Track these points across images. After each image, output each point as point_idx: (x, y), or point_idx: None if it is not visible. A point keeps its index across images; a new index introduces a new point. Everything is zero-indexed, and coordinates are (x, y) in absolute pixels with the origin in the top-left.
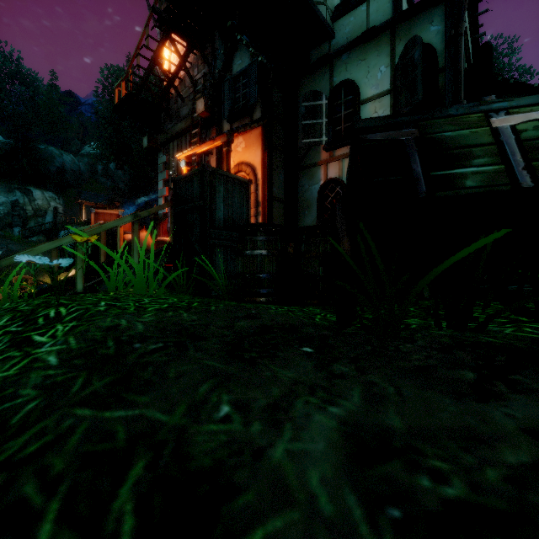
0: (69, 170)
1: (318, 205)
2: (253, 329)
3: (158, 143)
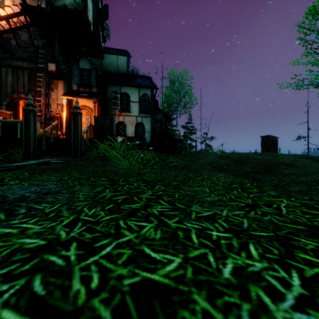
0: None
1: (116, 129)
2: None
3: None
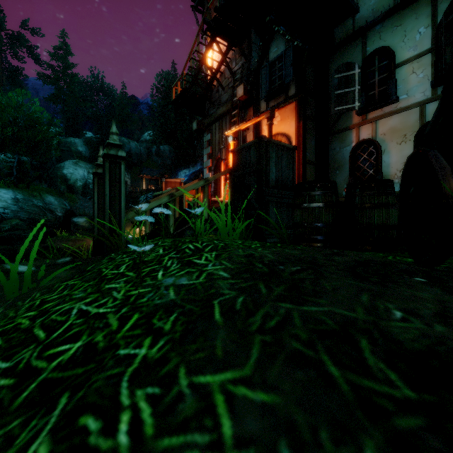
0: (134, 153)
1: (350, 164)
2: (351, 263)
3: (204, 125)
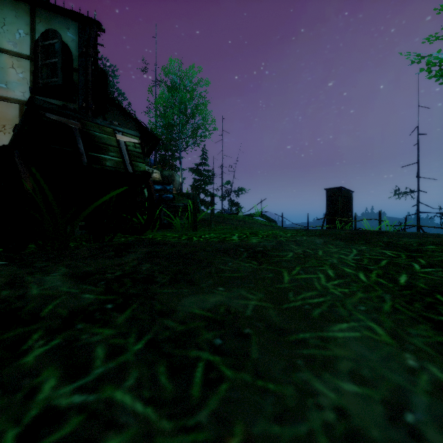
0: None
1: None
2: None
3: None
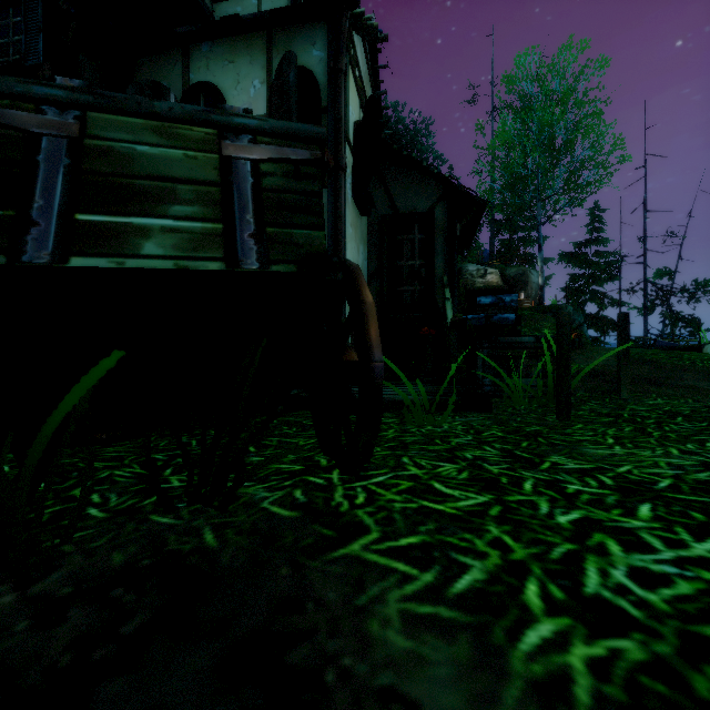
0: None
1: None
2: None
3: None
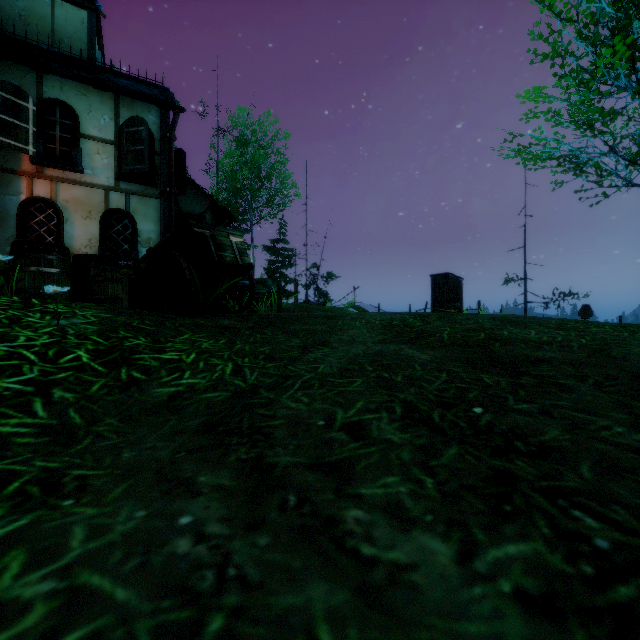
0: None
1: (19, 221)
2: None
3: None
